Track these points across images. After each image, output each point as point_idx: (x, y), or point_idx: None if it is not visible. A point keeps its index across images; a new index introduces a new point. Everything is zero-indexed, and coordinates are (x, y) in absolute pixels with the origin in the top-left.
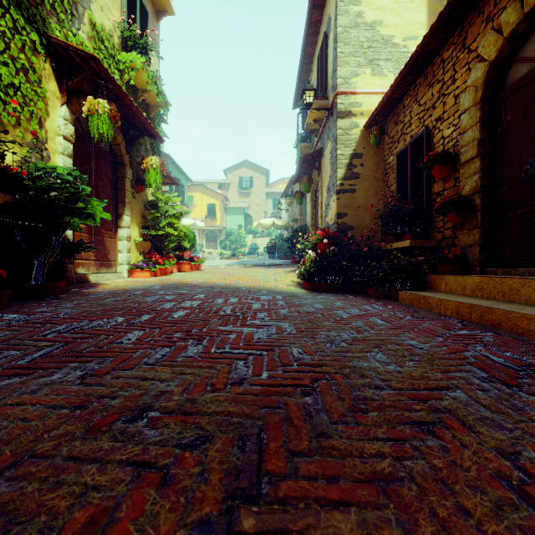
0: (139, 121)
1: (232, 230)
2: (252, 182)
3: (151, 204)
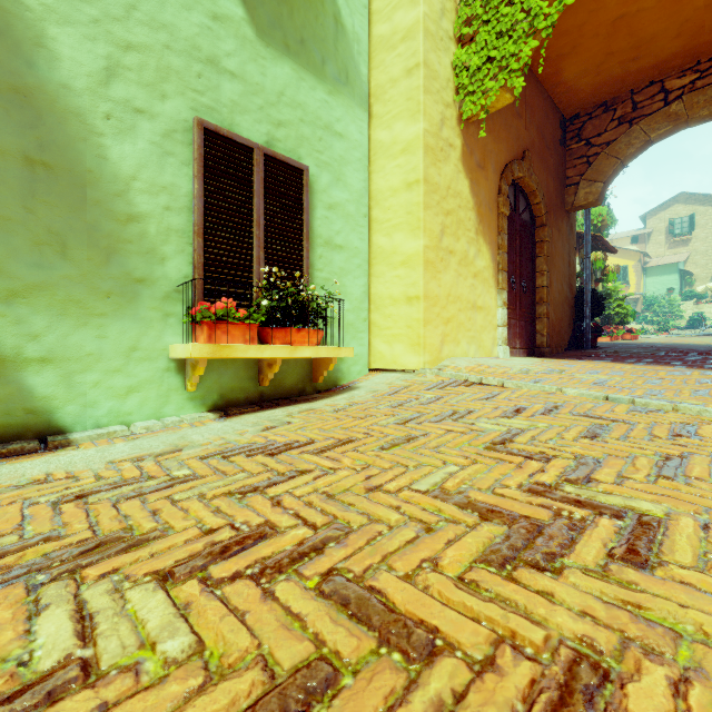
0: (603, 247)
1: (656, 297)
2: (694, 222)
3: (605, 294)
